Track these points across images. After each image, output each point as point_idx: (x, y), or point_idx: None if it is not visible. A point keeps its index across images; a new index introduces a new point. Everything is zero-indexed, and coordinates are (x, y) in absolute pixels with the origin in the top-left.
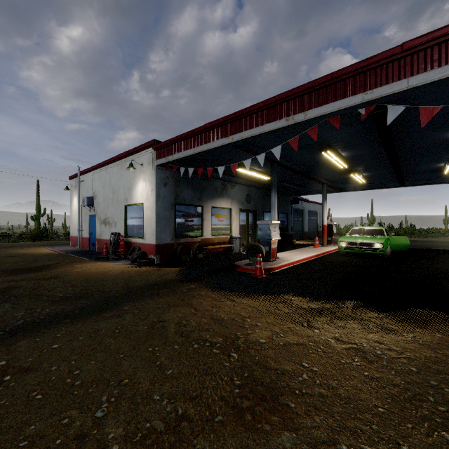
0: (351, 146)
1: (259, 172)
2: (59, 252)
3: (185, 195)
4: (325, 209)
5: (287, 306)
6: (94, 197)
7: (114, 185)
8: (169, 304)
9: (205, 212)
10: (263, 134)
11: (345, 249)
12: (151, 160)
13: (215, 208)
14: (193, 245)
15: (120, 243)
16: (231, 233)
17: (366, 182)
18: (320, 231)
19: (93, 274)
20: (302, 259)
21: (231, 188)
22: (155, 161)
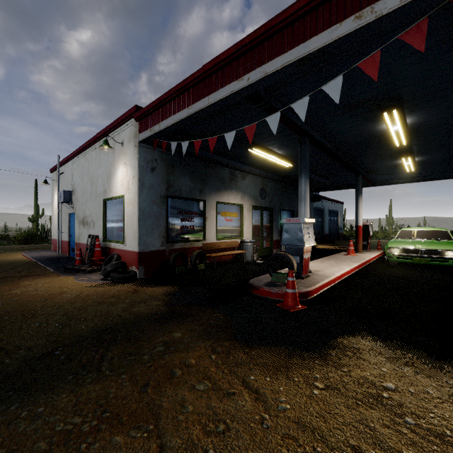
0: (429, 103)
1: (279, 155)
2: (30, 259)
3: (181, 185)
4: (361, 206)
5: (395, 422)
6: (73, 191)
7: (92, 174)
8: (104, 410)
9: (208, 209)
10: (305, 59)
11: (398, 258)
12: (132, 135)
13: (221, 204)
14: (192, 252)
15: (95, 249)
16: (242, 236)
17: (412, 171)
18: (341, 234)
19: (31, 301)
20: (343, 273)
21: (242, 179)
22: (137, 136)
